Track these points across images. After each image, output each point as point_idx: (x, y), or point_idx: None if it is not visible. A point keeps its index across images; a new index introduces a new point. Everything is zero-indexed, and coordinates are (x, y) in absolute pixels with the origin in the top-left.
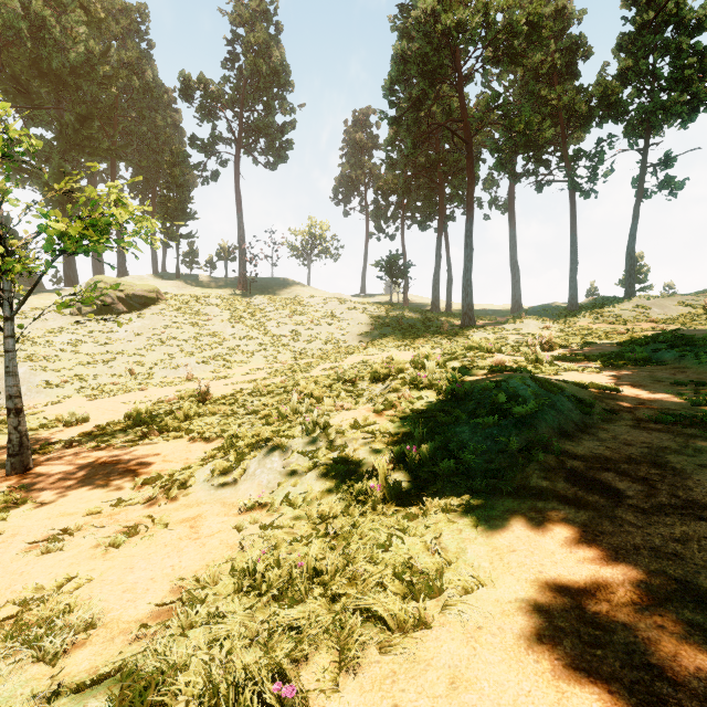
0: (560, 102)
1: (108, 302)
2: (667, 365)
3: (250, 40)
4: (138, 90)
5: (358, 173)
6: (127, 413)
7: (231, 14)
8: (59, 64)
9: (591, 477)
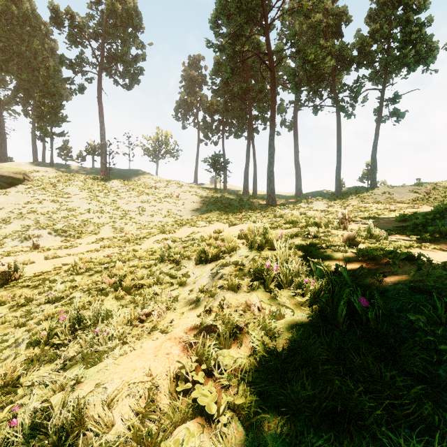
0: (333, 49)
1: None
2: None
3: None
4: (18, 17)
5: (192, 99)
6: None
7: None
8: None
9: None
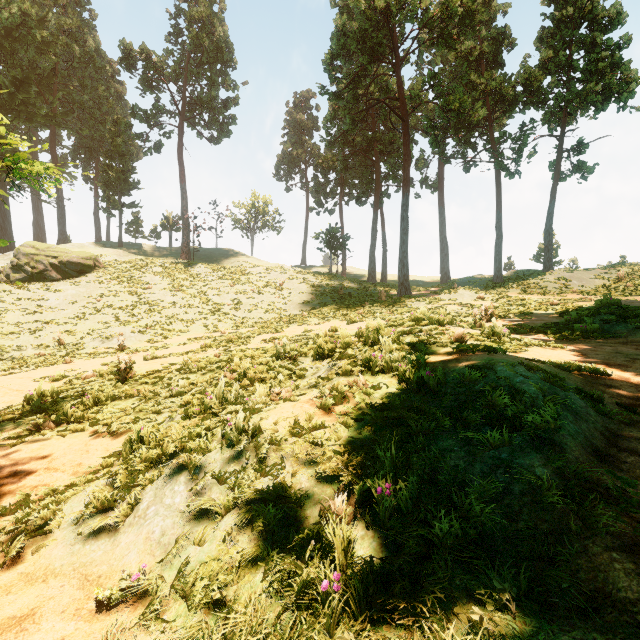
0: (489, 86)
1: (40, 268)
2: (623, 338)
3: (193, 14)
4: (79, 58)
5: (299, 152)
6: (27, 396)
7: None
8: None
9: None
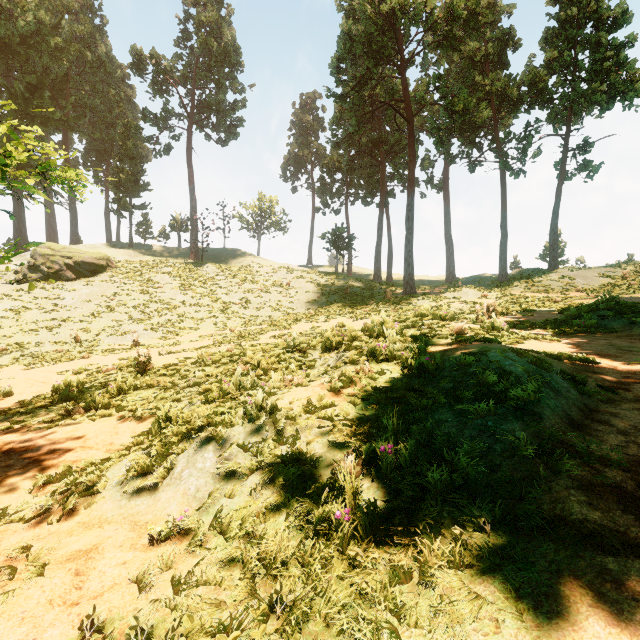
0: (493, 87)
1: (56, 268)
2: (619, 332)
3: (201, 19)
4: (91, 63)
5: (305, 153)
6: (55, 386)
7: None
8: (7, 32)
9: None
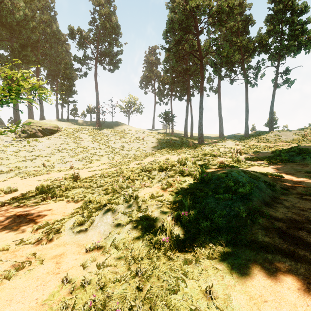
0: (241, 43)
1: (34, 131)
2: (298, 162)
3: (101, 12)
4: (49, 34)
5: (151, 75)
6: (37, 187)
7: (93, 0)
8: (10, 20)
9: (293, 235)
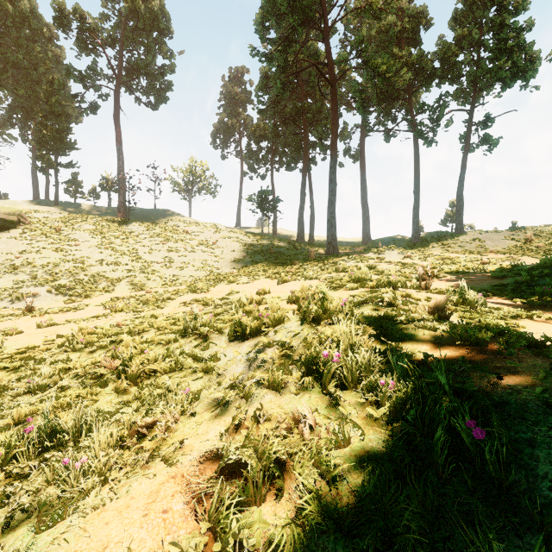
0: (410, 59)
1: None
2: None
3: None
4: (14, 18)
5: (234, 122)
6: None
7: None
8: None
9: None
